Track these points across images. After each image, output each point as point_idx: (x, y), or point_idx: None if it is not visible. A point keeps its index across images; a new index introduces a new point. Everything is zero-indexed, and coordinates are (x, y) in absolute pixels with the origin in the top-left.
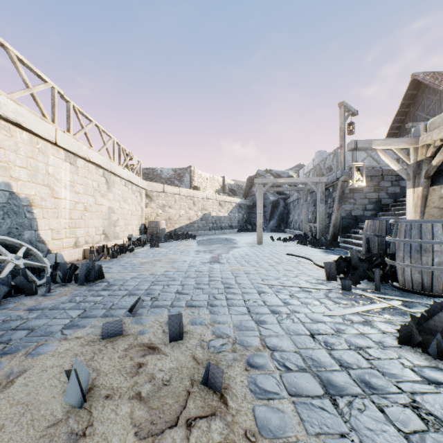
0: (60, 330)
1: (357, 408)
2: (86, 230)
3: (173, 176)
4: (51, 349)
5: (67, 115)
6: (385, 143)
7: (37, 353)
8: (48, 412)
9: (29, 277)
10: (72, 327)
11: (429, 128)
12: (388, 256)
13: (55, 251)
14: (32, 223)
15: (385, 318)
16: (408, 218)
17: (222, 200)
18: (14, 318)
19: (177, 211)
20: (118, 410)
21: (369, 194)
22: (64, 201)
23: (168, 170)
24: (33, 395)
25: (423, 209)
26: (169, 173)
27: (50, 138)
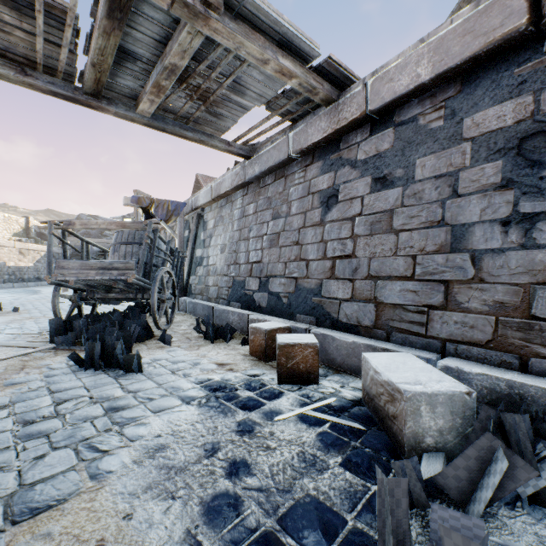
0: None
1: None
2: None
3: None
4: None
5: None
6: None
7: None
8: None
9: None
10: None
11: None
12: None
13: None
14: None
15: None
16: None
17: (25, 248)
18: None
19: None
20: None
21: None
22: None
23: None
24: None
25: None
26: None
27: None
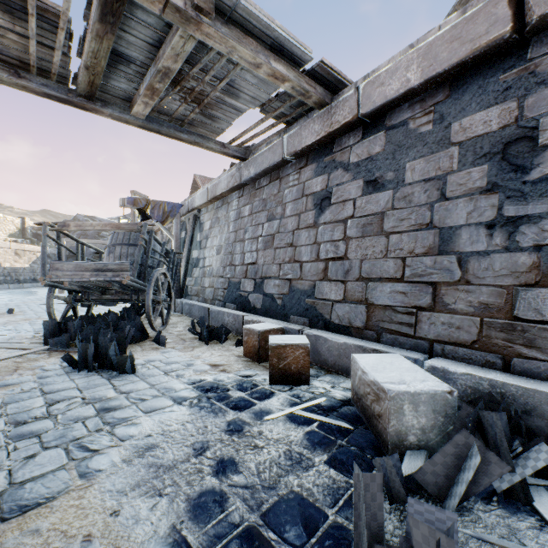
0: None
1: None
2: None
3: None
4: None
5: None
6: None
7: None
8: None
9: None
10: None
11: None
12: None
13: None
14: None
15: None
16: None
17: (21, 249)
18: None
19: None
20: None
21: None
22: None
23: None
24: None
25: None
26: None
27: None
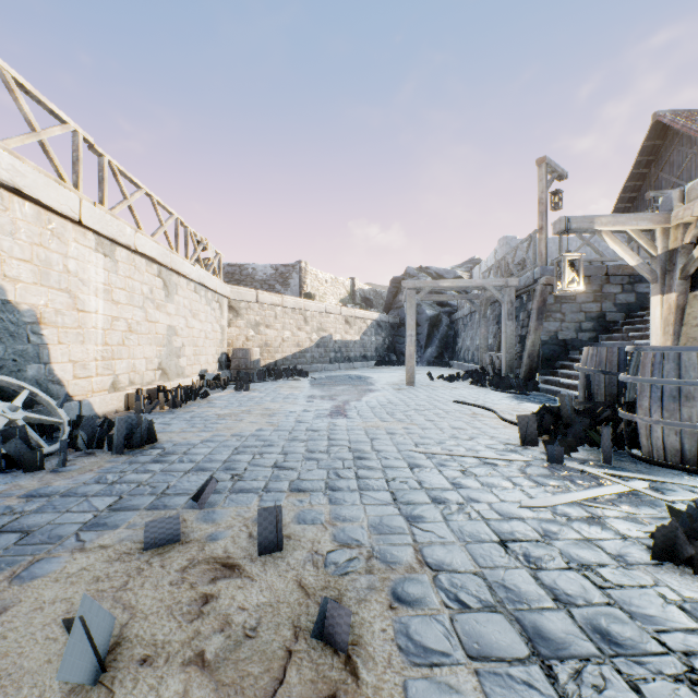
0: (75, 533)
1: (591, 683)
2: (130, 363)
3: (272, 277)
4: (55, 567)
5: (100, 177)
6: (615, 222)
7: (30, 575)
8: (34, 692)
9: (32, 440)
10: (95, 527)
11: (688, 196)
12: (624, 406)
13: (79, 397)
14: (40, 351)
15: (625, 512)
16: (652, 343)
17: (350, 315)
18: (0, 512)
19: (279, 332)
20: (161, 687)
21: (586, 306)
22: (93, 315)
23: (265, 268)
24: (13, 657)
25: (679, 329)
26: (267, 272)
27: (70, 214)
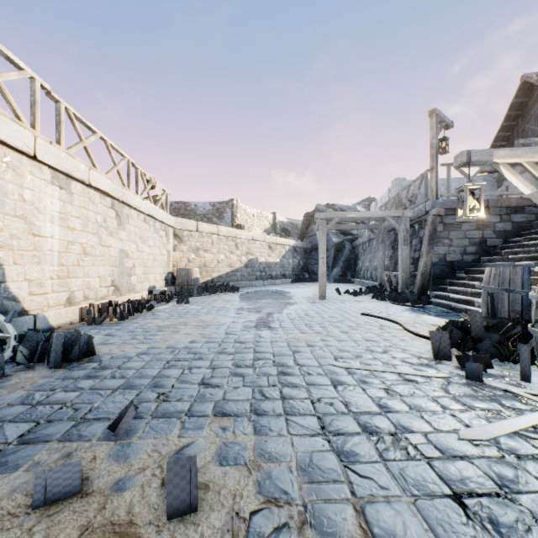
0: None
1: None
2: (85, 281)
3: (210, 211)
4: None
5: (57, 120)
6: (512, 154)
7: None
8: None
9: None
10: None
11: None
12: (535, 323)
13: (35, 311)
14: None
15: None
16: None
17: (272, 242)
18: None
19: (215, 256)
20: None
21: (470, 233)
22: (49, 240)
23: (204, 204)
24: None
25: None
26: (206, 208)
27: (24, 149)
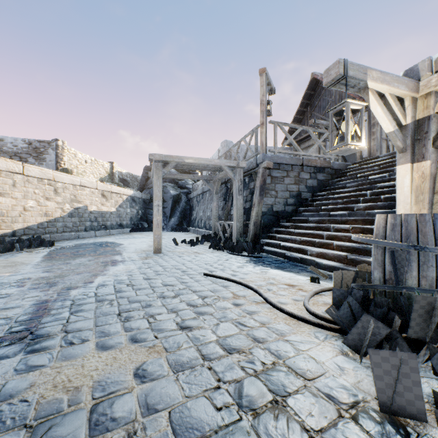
0: None
1: None
2: None
3: (25, 150)
4: None
5: None
6: (383, 79)
7: None
8: None
9: None
10: None
11: None
12: None
13: None
14: None
15: None
16: (400, 212)
17: (107, 190)
18: None
19: (19, 201)
20: None
21: (290, 186)
22: None
23: (15, 140)
24: None
25: (432, 197)
26: (18, 145)
27: None
